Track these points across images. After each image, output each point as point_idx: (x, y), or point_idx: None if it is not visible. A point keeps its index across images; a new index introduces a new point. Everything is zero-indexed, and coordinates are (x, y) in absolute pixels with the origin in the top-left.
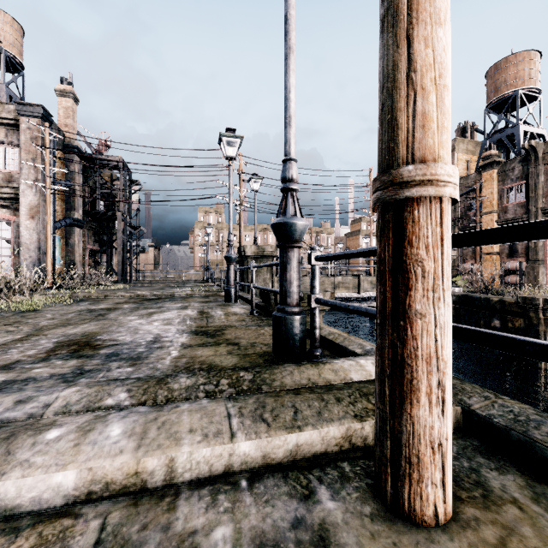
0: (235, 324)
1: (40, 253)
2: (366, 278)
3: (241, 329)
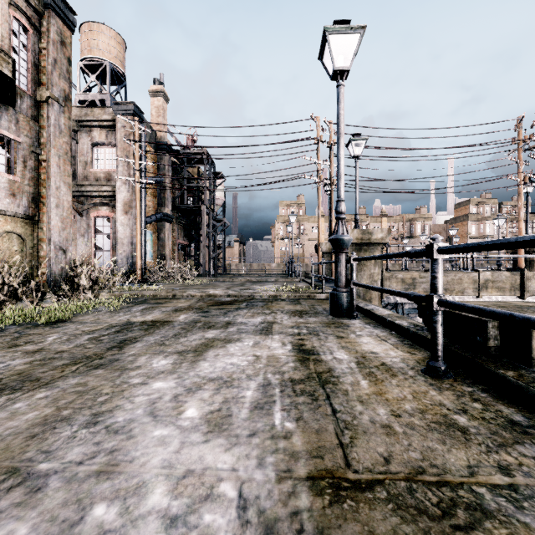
0: (467, 479)
1: (132, 248)
2: None
3: None
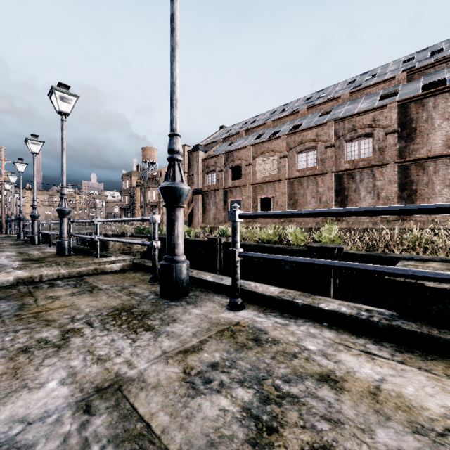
0: None
1: None
2: None
3: None
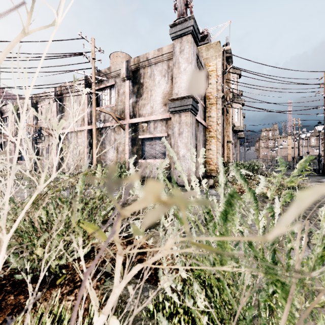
0: None
1: None
2: None
3: None
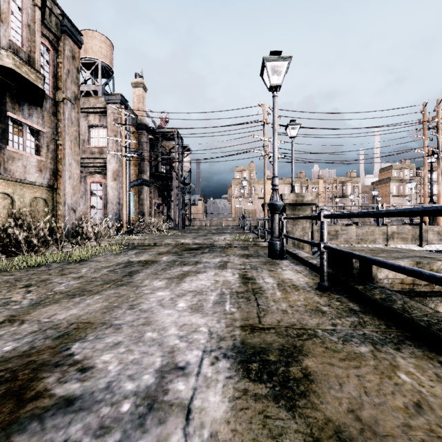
0: (314, 327)
1: (119, 206)
2: (431, 228)
3: (339, 353)
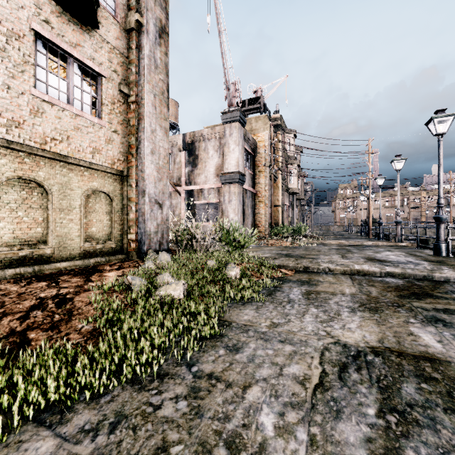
0: None
1: None
2: (430, 230)
3: None
